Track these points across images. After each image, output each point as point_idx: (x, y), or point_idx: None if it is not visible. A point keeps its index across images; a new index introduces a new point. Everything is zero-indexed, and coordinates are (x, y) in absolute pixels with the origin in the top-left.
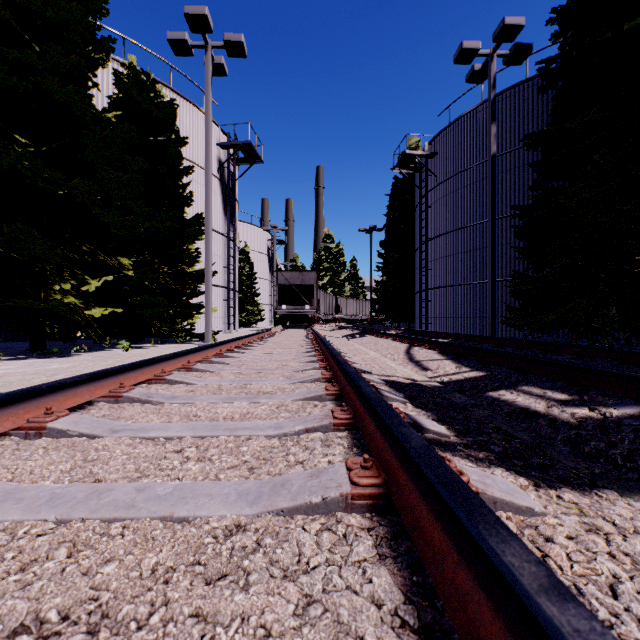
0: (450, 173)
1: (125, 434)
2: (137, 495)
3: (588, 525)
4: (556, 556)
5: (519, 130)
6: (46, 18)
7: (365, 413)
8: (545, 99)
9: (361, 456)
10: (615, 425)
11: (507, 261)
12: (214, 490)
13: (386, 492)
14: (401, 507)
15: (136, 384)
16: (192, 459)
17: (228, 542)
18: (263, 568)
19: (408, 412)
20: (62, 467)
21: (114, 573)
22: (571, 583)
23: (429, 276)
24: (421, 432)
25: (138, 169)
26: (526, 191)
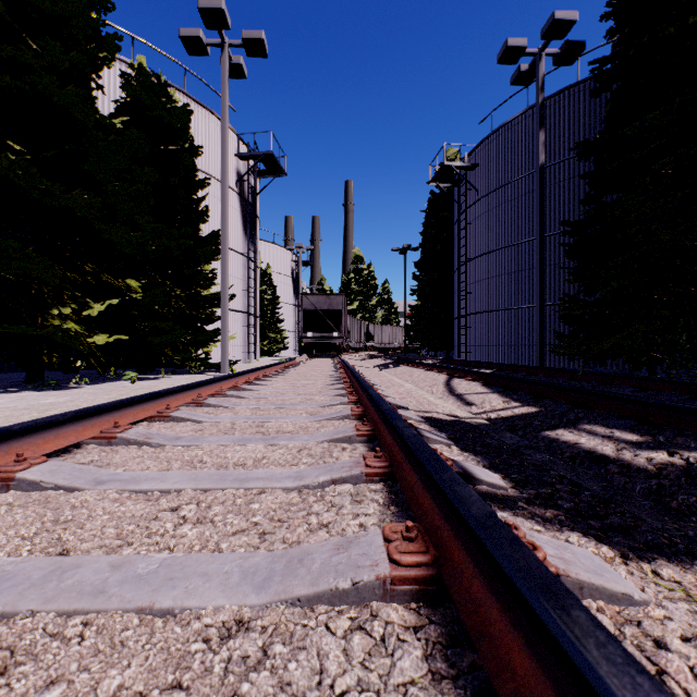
0: (492, 186)
1: (111, 486)
2: (111, 574)
3: None
4: (677, 673)
5: (569, 138)
6: (44, 11)
7: (404, 461)
8: (598, 104)
9: (401, 517)
10: None
11: (556, 283)
12: (212, 567)
13: (437, 574)
14: (460, 600)
15: (136, 422)
16: (190, 520)
17: (223, 650)
18: (269, 696)
19: (454, 457)
20: (24, 532)
21: None
22: None
23: (469, 300)
24: (472, 484)
25: (147, 181)
26: (577, 206)
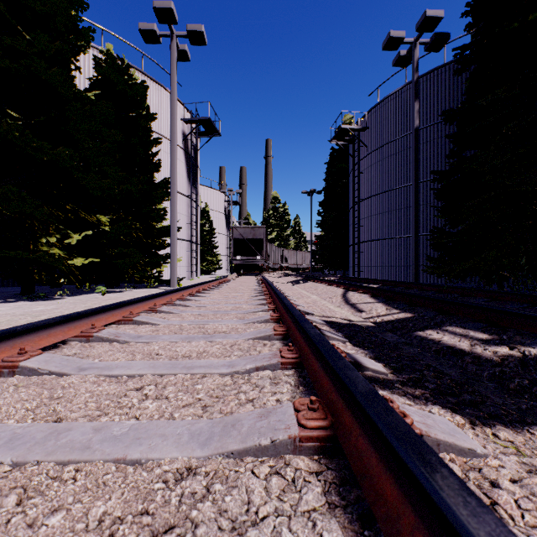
0: (379, 144)
1: (91, 372)
2: (94, 435)
3: (527, 465)
4: (505, 504)
5: (437, 107)
6: (35, 10)
7: (310, 353)
8: (460, 81)
9: (307, 394)
10: (535, 363)
11: (427, 218)
12: (168, 430)
13: (333, 435)
14: (349, 452)
15: (107, 324)
16: (150, 397)
17: (178, 488)
18: (211, 519)
19: (348, 351)
20: (28, 405)
21: (59, 525)
22: (526, 536)
23: (361, 231)
24: (361, 370)
25: (114, 140)
26: (443, 159)
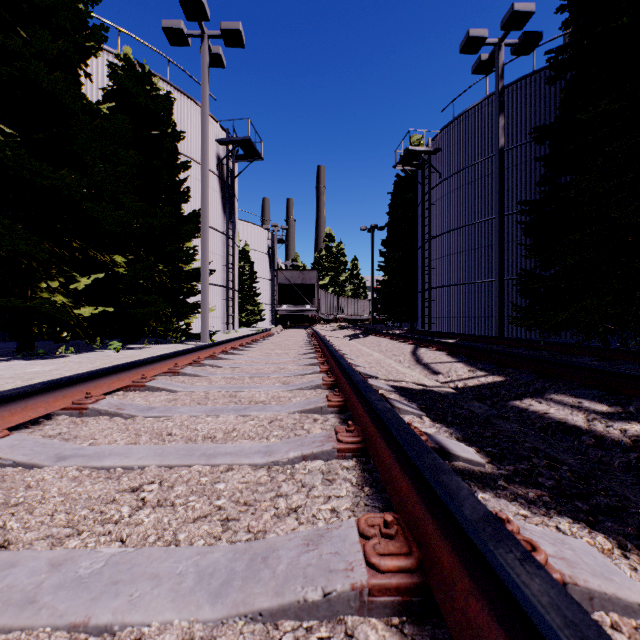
0: (454, 169)
1: (72, 463)
2: (47, 577)
3: None
4: None
5: (526, 124)
6: (33, 3)
7: (378, 436)
8: (553, 92)
9: (376, 501)
10: None
11: (513, 259)
12: (164, 566)
13: (423, 583)
14: (454, 625)
15: (112, 391)
16: (149, 503)
17: None
18: None
19: (427, 429)
20: None
21: None
22: None
23: (432, 275)
24: (448, 460)
25: (132, 163)
26: (533, 187)
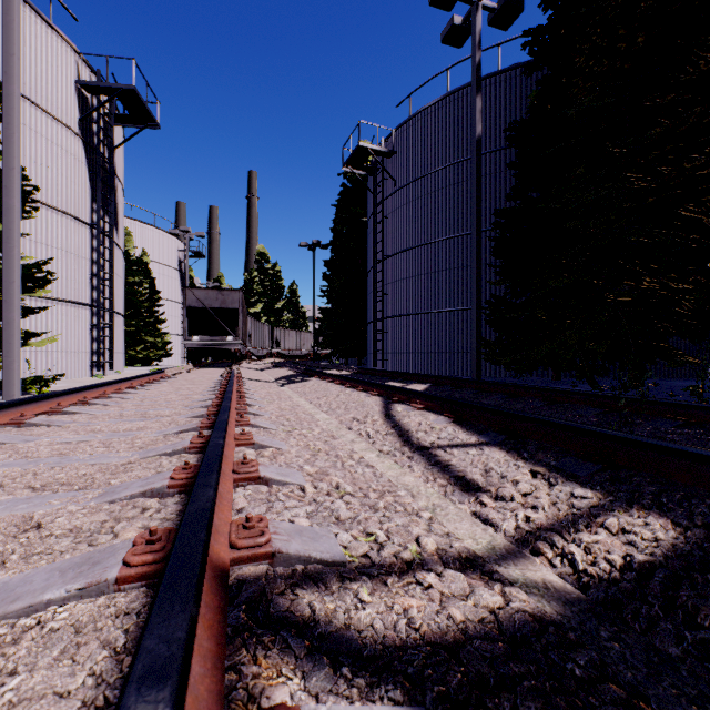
0: (411, 177)
1: None
2: None
3: None
4: None
5: (491, 130)
6: None
7: None
8: (519, 97)
9: None
10: None
11: None
12: None
13: None
14: None
15: None
16: None
17: None
18: None
19: None
20: None
21: None
22: None
23: (386, 302)
24: None
25: None
26: (498, 203)
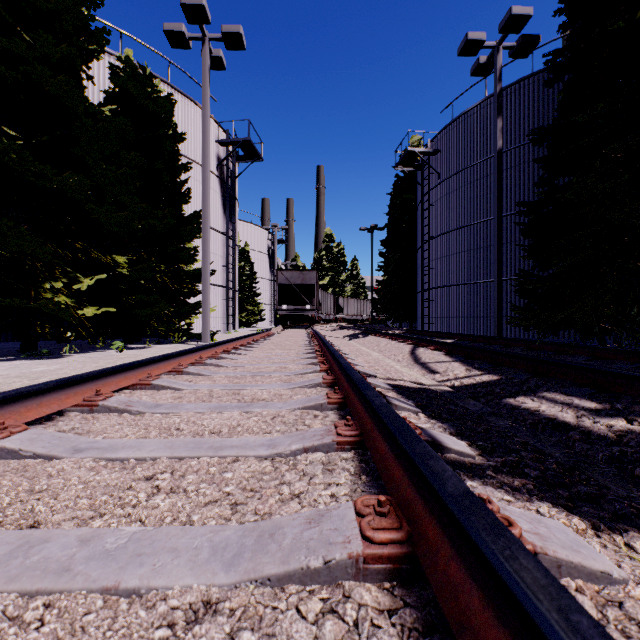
0: (453, 170)
1: (89, 454)
2: (78, 550)
3: None
4: None
5: (524, 126)
6: (37, 7)
7: (374, 429)
8: (551, 94)
9: (372, 487)
10: None
11: (512, 260)
12: (181, 542)
13: (411, 553)
14: (436, 584)
15: (119, 390)
16: (163, 490)
17: (188, 637)
18: None
19: (422, 424)
20: None
21: None
22: None
23: (431, 275)
24: (441, 452)
25: (134, 165)
26: (531, 188)
